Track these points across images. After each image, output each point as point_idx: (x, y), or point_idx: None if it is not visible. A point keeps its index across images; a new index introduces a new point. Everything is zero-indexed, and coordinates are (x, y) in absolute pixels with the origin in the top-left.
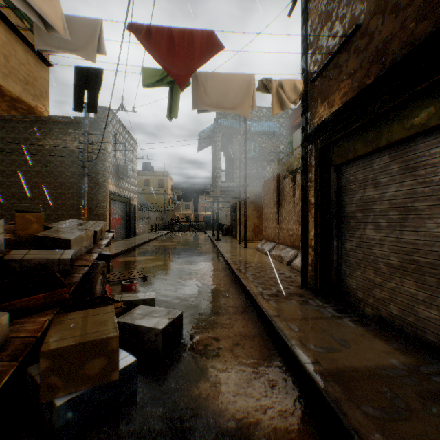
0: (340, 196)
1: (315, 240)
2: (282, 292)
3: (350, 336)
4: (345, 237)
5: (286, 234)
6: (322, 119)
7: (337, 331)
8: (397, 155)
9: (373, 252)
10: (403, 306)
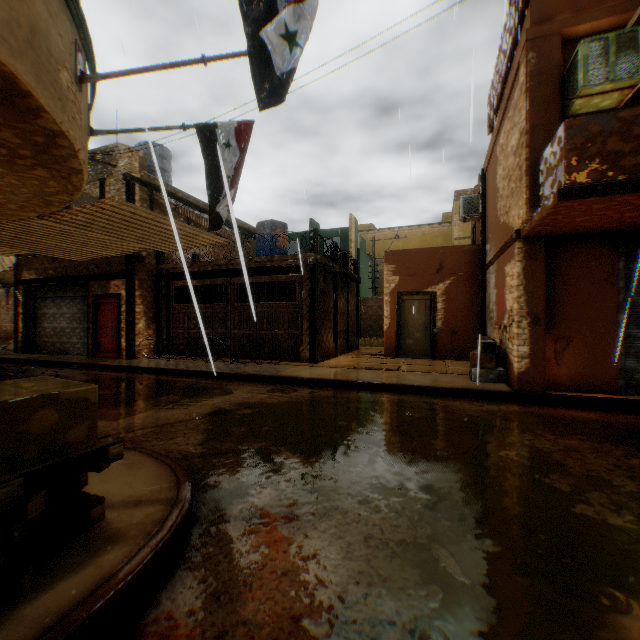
0: (38, 310)
1: (25, 329)
2: (5, 354)
3: (36, 355)
4: (39, 327)
5: (2, 330)
6: (28, 277)
7: (32, 355)
8: (55, 300)
9: (49, 331)
10: (56, 345)
